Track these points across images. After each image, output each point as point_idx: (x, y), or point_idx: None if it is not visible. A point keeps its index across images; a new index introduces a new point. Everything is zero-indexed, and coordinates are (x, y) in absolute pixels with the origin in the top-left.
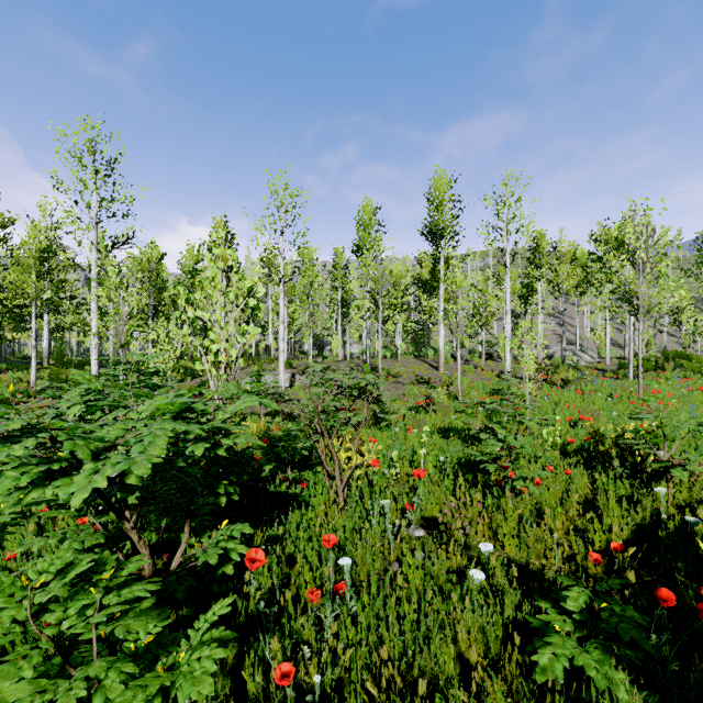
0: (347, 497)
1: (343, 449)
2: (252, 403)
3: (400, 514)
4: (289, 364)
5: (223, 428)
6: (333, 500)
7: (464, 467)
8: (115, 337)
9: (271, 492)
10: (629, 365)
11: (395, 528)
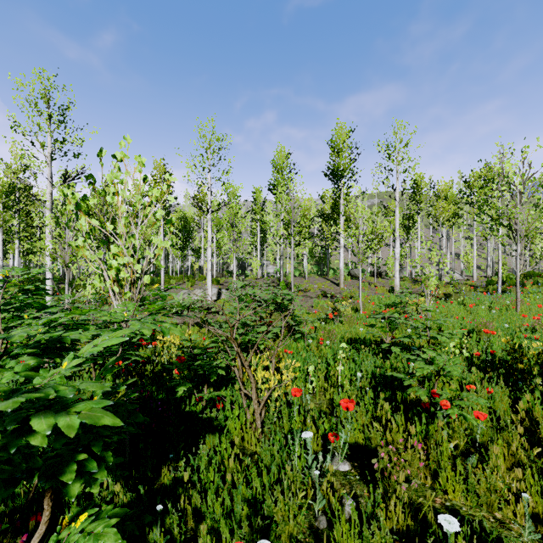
0: (265, 417)
1: (260, 367)
2: (119, 340)
3: (320, 439)
4: (217, 281)
5: (39, 397)
6: (250, 421)
7: (381, 383)
8: (61, 258)
9: (187, 412)
10: (498, 281)
11: (319, 465)
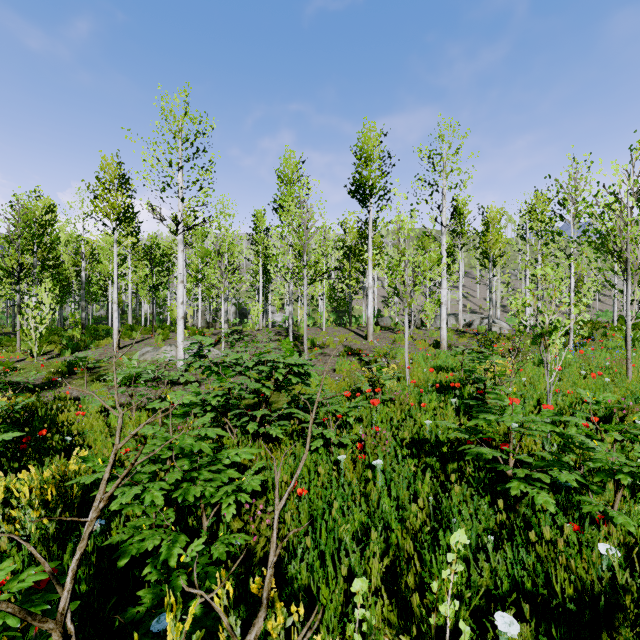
0: None
1: None
2: None
3: None
4: (201, 333)
5: None
6: None
7: None
8: None
9: None
10: (570, 333)
11: None
